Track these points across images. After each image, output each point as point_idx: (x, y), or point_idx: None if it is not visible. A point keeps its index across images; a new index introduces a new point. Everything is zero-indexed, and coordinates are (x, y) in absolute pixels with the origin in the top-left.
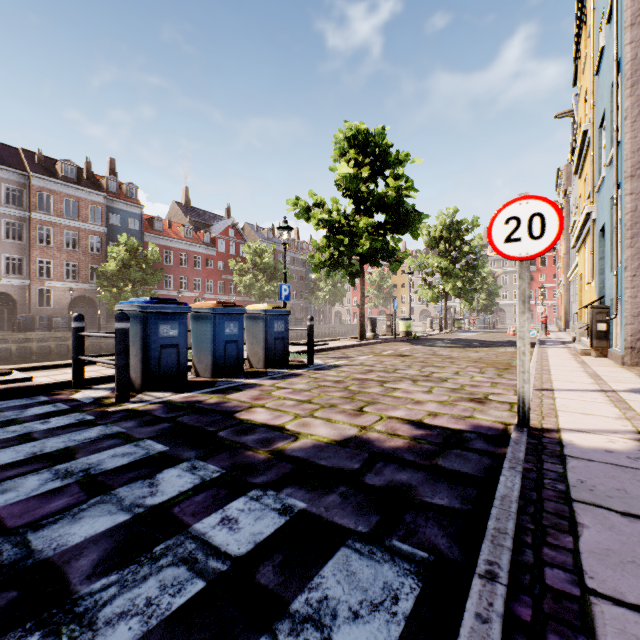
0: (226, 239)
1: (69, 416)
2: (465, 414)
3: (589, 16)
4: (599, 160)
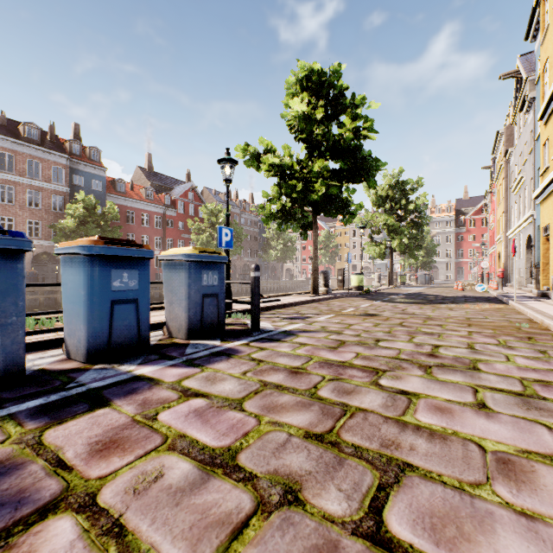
0: (186, 201)
1: None
2: None
3: None
4: None
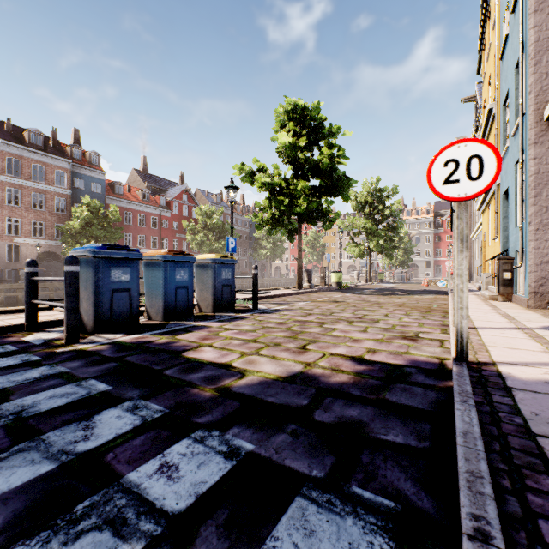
0: (180, 203)
1: (15, 357)
2: (401, 350)
3: (493, 11)
4: (503, 133)
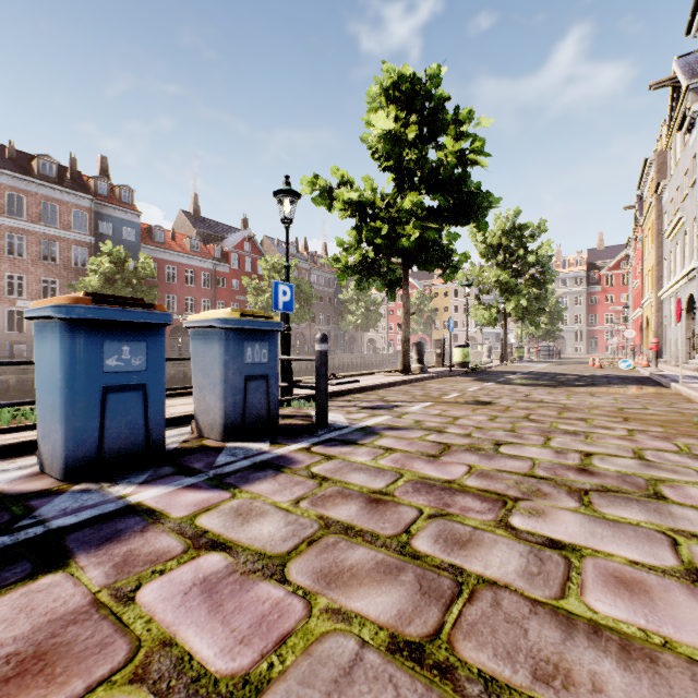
0: (241, 254)
1: None
2: None
3: None
4: None
